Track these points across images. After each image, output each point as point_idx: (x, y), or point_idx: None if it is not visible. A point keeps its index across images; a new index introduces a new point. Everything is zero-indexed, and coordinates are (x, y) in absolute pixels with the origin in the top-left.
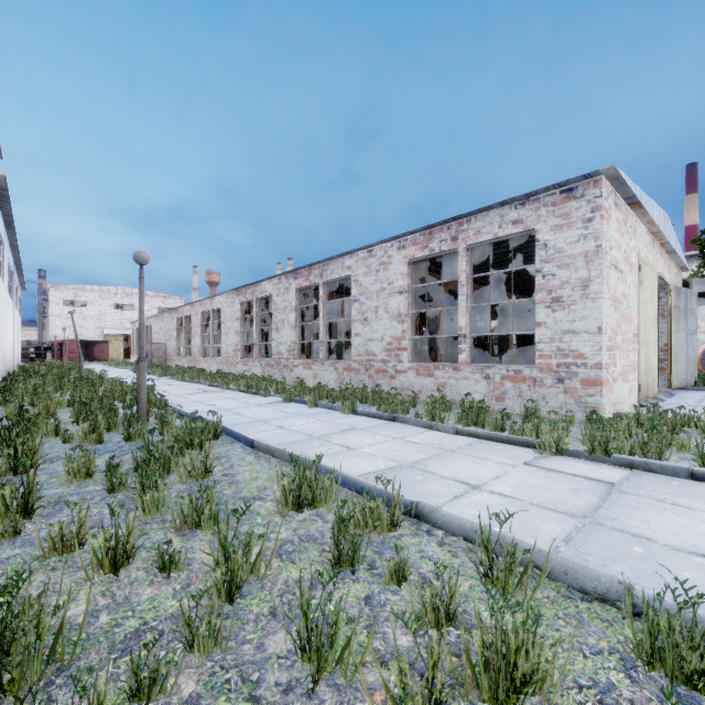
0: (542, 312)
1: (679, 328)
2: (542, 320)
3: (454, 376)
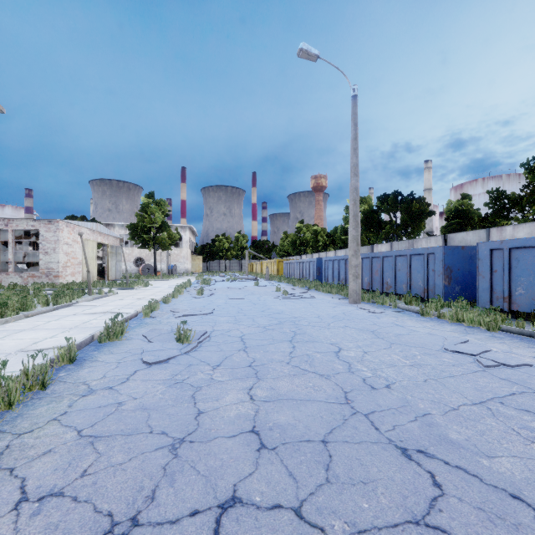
0: (42, 256)
1: (113, 259)
2: (42, 258)
3: (6, 277)
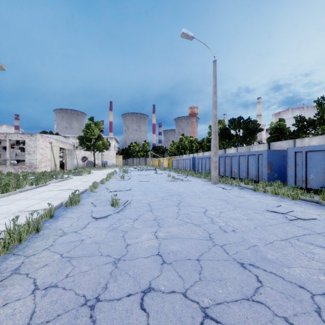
0: (27, 155)
1: (69, 158)
2: (27, 157)
3: (5, 168)
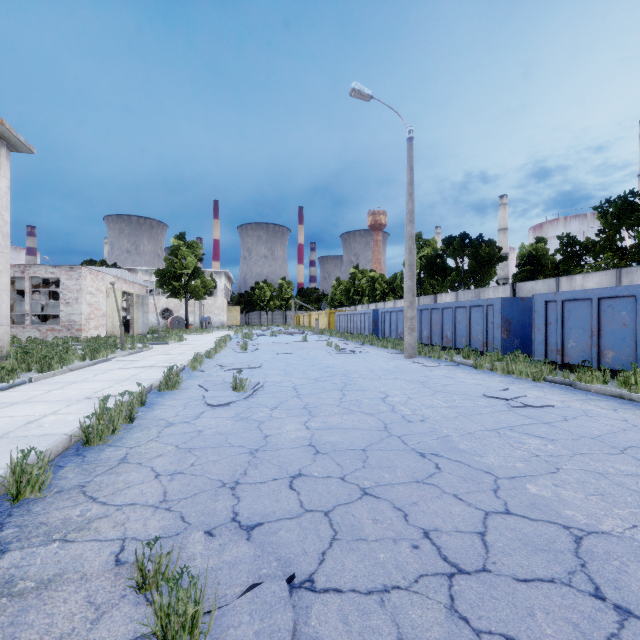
0: (63, 307)
1: (139, 311)
2: (63, 309)
3: (23, 330)
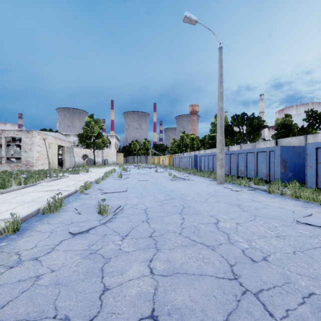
0: (23, 153)
1: (68, 155)
2: (23, 154)
3: (1, 166)
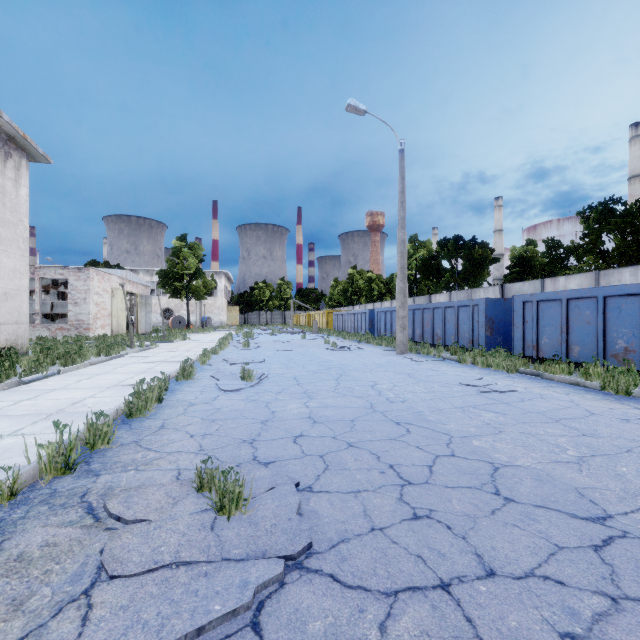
0: (71, 306)
1: (142, 311)
2: (71, 309)
3: (33, 329)
